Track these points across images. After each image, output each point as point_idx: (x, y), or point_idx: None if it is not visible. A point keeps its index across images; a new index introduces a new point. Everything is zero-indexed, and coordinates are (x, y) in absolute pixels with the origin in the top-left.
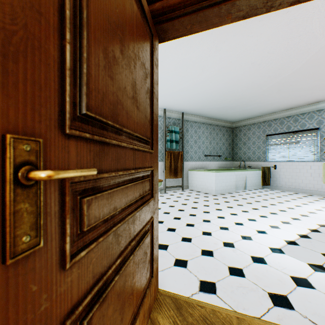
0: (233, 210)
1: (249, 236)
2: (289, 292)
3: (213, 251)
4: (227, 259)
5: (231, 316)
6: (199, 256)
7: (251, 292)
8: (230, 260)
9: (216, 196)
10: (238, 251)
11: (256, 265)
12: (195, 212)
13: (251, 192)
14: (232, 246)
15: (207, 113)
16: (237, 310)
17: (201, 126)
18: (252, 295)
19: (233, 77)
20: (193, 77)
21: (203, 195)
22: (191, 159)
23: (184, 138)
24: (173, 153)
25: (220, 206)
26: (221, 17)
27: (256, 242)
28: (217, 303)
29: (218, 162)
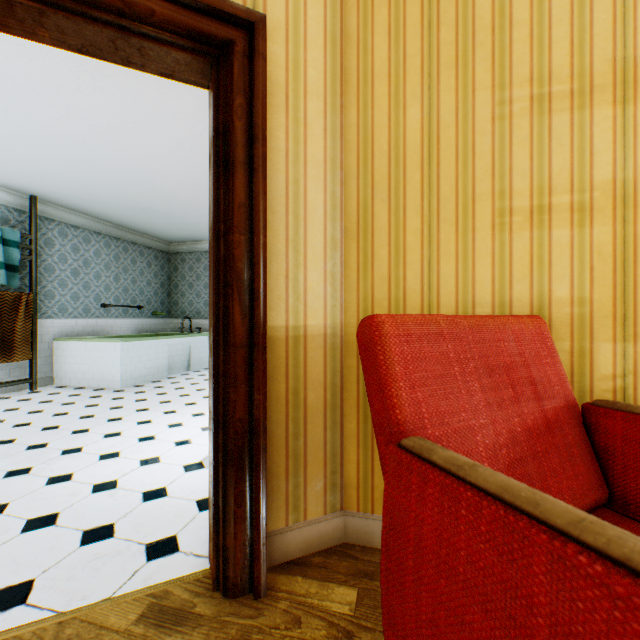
0: (149, 414)
1: (158, 456)
2: (183, 527)
3: (60, 513)
4: (90, 516)
5: (48, 627)
6: (16, 537)
7: (114, 559)
8: (97, 515)
9: (123, 392)
10: (122, 492)
11: (147, 505)
12: (50, 438)
13: (199, 374)
14: (113, 486)
15: (108, 213)
16: (69, 607)
17: (94, 238)
18: (113, 564)
19: (148, 156)
20: (46, 121)
21: (92, 394)
22: (64, 313)
23: (39, 260)
24: (1, 297)
25: (122, 412)
26: (24, 23)
27: (165, 464)
28: (20, 621)
29: (137, 320)
